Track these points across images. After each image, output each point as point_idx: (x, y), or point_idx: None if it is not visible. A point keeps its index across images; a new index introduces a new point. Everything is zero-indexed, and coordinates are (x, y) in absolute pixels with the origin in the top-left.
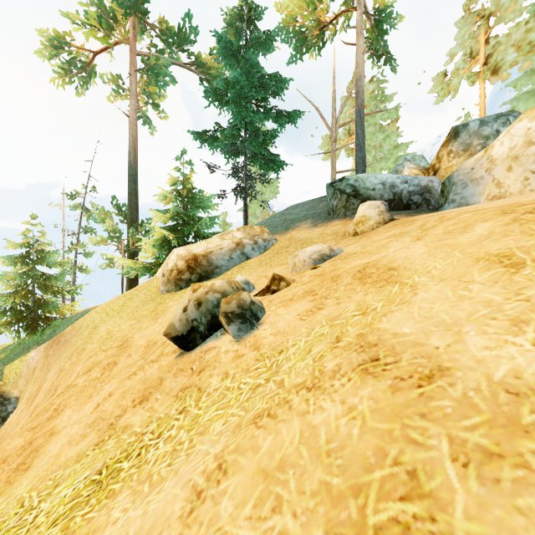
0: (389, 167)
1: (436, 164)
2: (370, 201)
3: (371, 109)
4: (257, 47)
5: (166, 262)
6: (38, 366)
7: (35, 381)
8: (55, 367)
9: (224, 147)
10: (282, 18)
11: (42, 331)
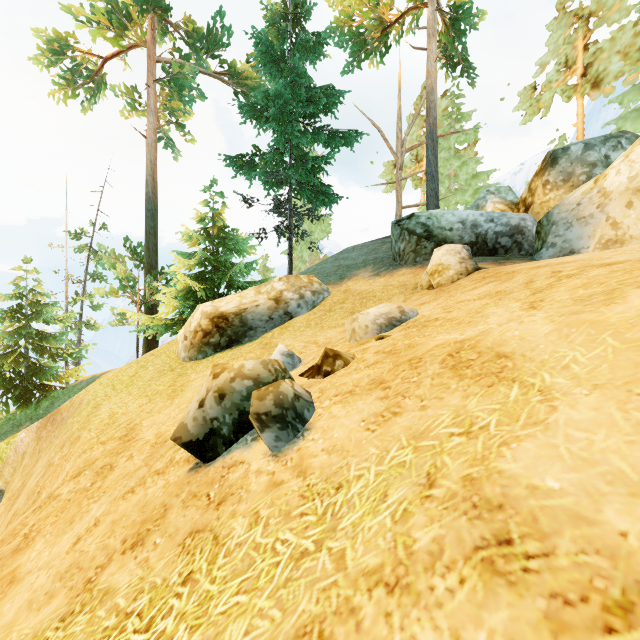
0: (467, 201)
1: (528, 197)
2: (448, 245)
3: (444, 129)
4: (304, 52)
5: (189, 320)
6: (29, 451)
7: (23, 471)
8: (44, 458)
9: (264, 176)
10: (336, 17)
11: (36, 404)
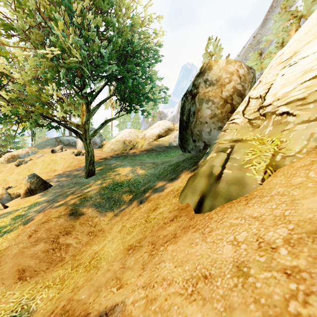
0: None
1: None
2: (59, 145)
3: None
4: None
5: (4, 156)
6: None
7: None
8: None
9: None
10: None
11: None
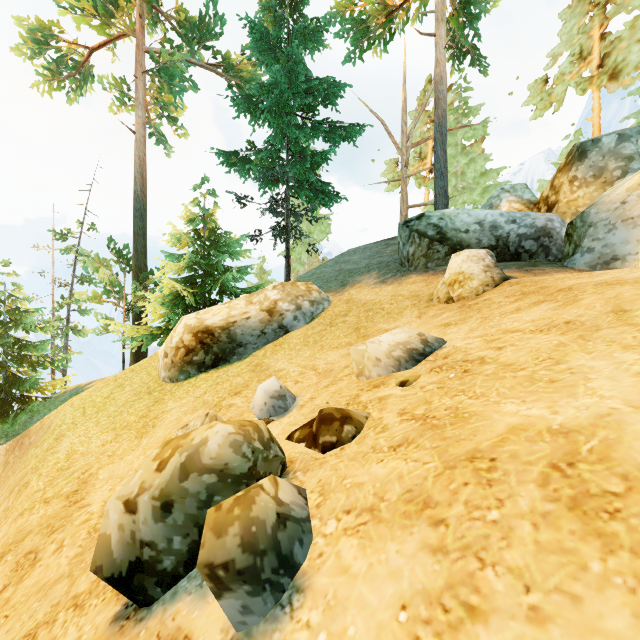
0: (475, 200)
1: (551, 196)
2: (469, 250)
3: (451, 124)
4: (302, 41)
5: (171, 335)
6: None
7: None
8: None
9: (259, 173)
10: (336, 1)
11: (13, 418)
